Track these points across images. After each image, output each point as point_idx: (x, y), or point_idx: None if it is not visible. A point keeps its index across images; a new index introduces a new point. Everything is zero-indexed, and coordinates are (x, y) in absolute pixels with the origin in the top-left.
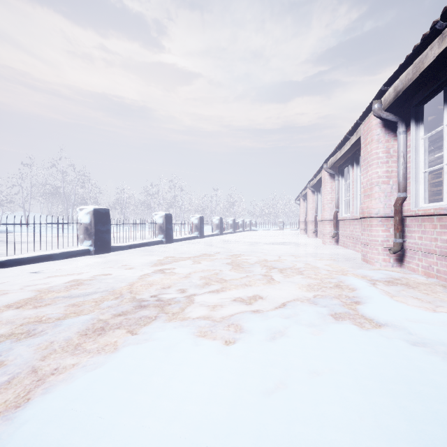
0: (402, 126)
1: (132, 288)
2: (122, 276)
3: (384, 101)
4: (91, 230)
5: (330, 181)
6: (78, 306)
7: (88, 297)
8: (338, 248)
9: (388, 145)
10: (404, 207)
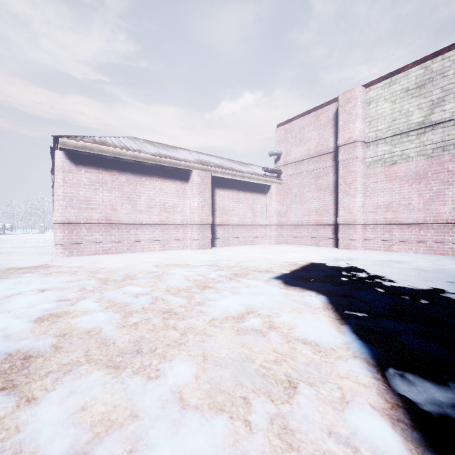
0: None
1: None
2: None
3: None
4: None
5: None
6: None
7: None
8: None
9: None
10: None
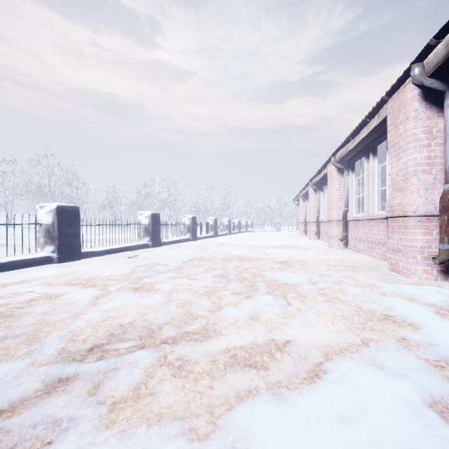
0: None
1: (71, 326)
2: (71, 300)
3: (426, 65)
4: (54, 232)
5: (337, 176)
6: None
7: None
8: (349, 253)
9: (430, 123)
10: None
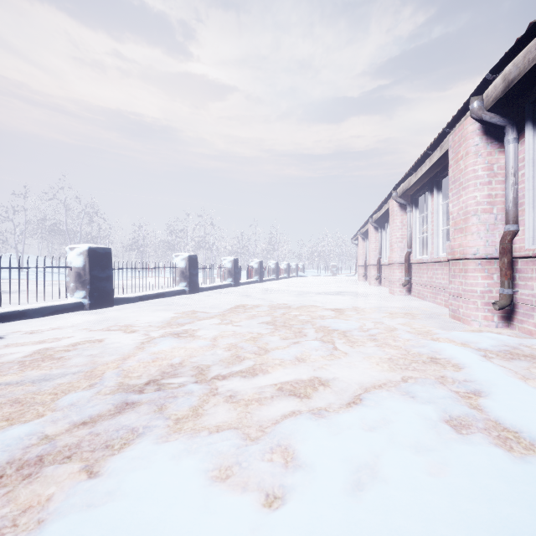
0: (513, 132)
1: (123, 365)
2: (116, 345)
3: (486, 98)
4: (85, 276)
5: (400, 213)
6: (21, 405)
7: (47, 385)
8: (412, 300)
9: (491, 159)
10: (515, 245)
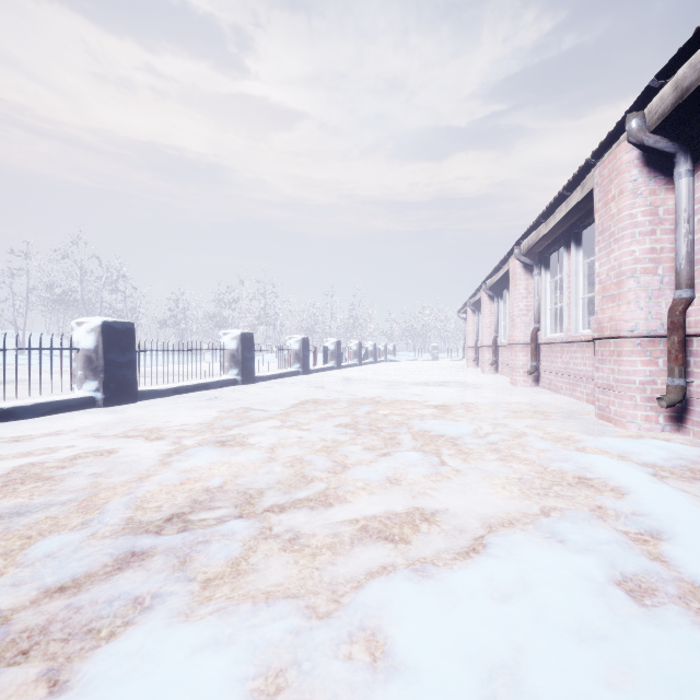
0: (686, 162)
1: (137, 491)
2: (132, 458)
3: (649, 115)
4: (98, 361)
5: (524, 277)
6: None
7: (21, 522)
8: (541, 393)
9: (655, 200)
10: (689, 318)
